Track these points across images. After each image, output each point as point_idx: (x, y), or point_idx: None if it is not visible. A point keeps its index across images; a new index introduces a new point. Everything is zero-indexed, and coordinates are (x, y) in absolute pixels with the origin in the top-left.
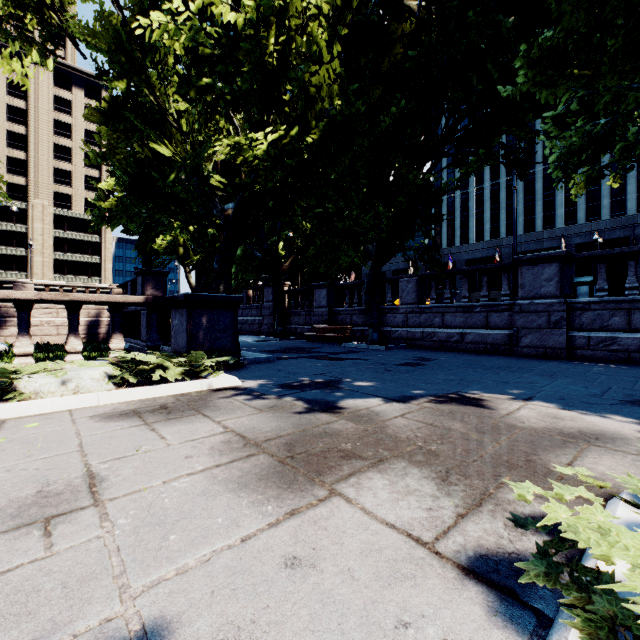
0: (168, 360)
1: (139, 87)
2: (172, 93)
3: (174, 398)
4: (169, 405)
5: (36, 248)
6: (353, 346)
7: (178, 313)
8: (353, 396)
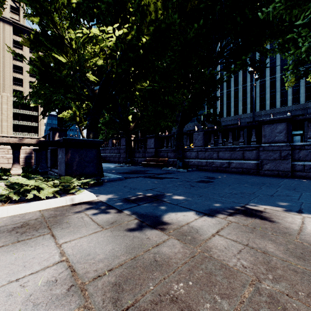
0: (44, 183)
1: (47, 22)
2: (67, 28)
3: (40, 213)
4: (30, 222)
5: (3, 118)
6: (168, 169)
7: (61, 150)
8: (174, 210)
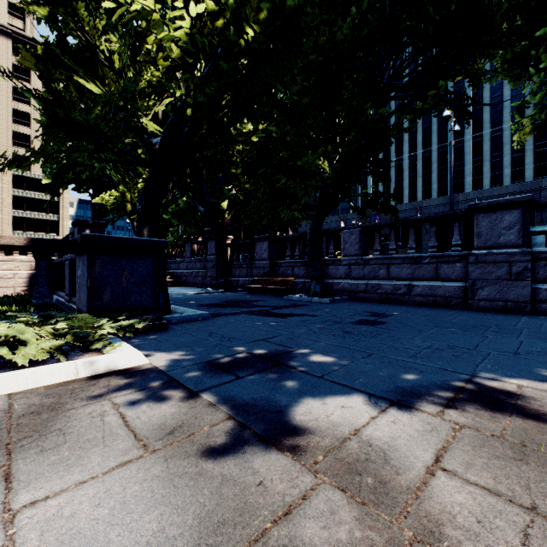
0: (29, 329)
1: (64, 18)
2: (105, 31)
3: (6, 404)
4: None
5: None
6: (296, 299)
7: (81, 261)
8: (319, 391)
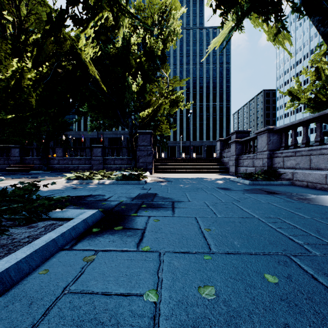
0: None
1: None
2: None
3: None
4: None
5: None
6: (35, 172)
7: None
8: (43, 177)
